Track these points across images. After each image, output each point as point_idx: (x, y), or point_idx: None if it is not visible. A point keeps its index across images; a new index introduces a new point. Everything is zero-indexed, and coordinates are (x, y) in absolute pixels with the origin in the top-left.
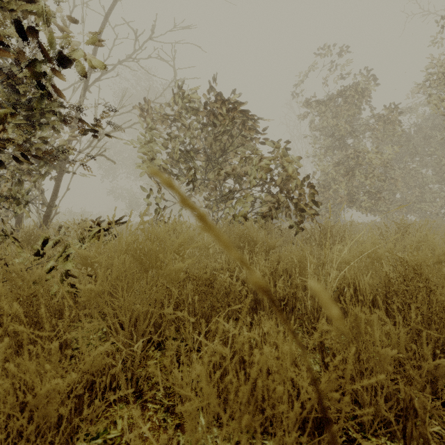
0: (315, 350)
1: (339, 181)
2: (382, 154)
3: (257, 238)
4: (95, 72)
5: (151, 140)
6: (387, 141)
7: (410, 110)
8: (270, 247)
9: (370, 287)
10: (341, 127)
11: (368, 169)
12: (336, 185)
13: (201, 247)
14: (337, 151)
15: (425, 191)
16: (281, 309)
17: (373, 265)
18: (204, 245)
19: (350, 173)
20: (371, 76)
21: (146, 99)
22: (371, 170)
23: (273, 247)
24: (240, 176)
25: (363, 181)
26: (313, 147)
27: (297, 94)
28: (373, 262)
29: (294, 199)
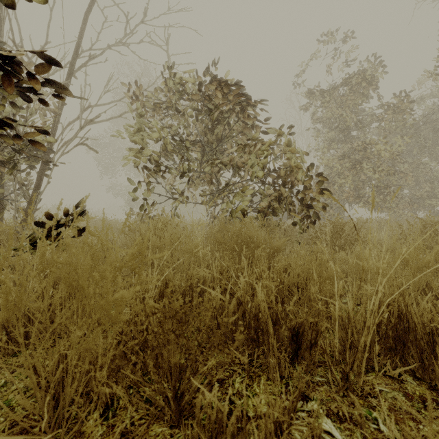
0: (352, 423)
1: (345, 175)
2: (391, 146)
3: (258, 239)
4: (82, 57)
5: (140, 128)
6: (394, 134)
7: (419, 100)
8: (274, 249)
9: (428, 315)
10: (347, 117)
11: (376, 162)
12: (342, 179)
13: (187, 251)
14: (342, 144)
15: (435, 186)
16: (292, 341)
17: (416, 276)
18: (191, 247)
19: (358, 166)
20: (380, 62)
21: (136, 85)
22: (379, 163)
23: (278, 249)
24: (238, 169)
25: (370, 176)
26: (314, 143)
27: (300, 85)
28: (413, 272)
29: (299, 193)
